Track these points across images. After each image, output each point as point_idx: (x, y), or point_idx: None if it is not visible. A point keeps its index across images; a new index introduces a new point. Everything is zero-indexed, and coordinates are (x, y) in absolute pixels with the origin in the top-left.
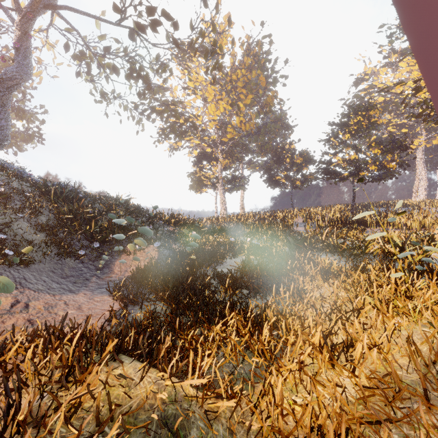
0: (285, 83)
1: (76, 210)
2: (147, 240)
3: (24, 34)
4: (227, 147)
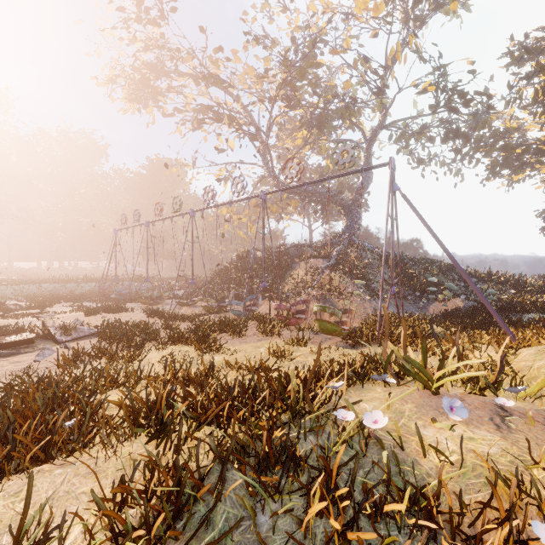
0: None
1: (403, 271)
2: (455, 294)
3: (368, 155)
4: None
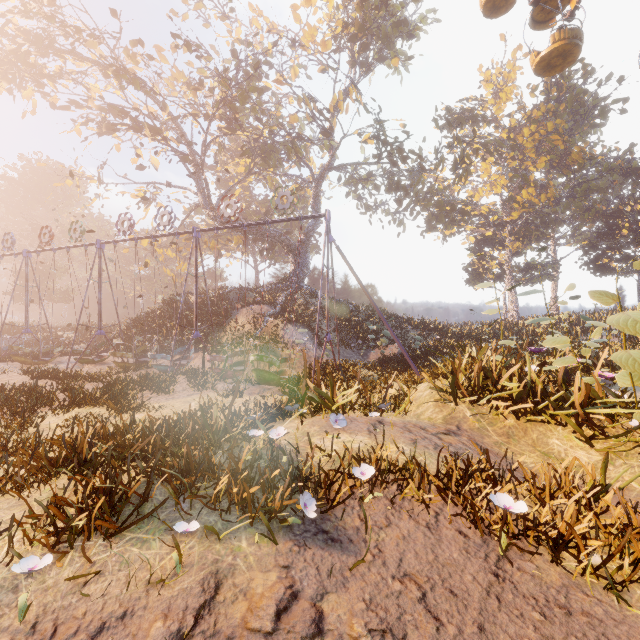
0: (625, 109)
1: (348, 319)
2: (392, 341)
3: (317, 196)
4: (518, 225)
